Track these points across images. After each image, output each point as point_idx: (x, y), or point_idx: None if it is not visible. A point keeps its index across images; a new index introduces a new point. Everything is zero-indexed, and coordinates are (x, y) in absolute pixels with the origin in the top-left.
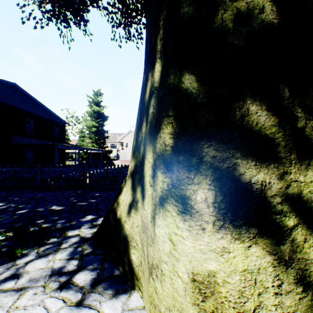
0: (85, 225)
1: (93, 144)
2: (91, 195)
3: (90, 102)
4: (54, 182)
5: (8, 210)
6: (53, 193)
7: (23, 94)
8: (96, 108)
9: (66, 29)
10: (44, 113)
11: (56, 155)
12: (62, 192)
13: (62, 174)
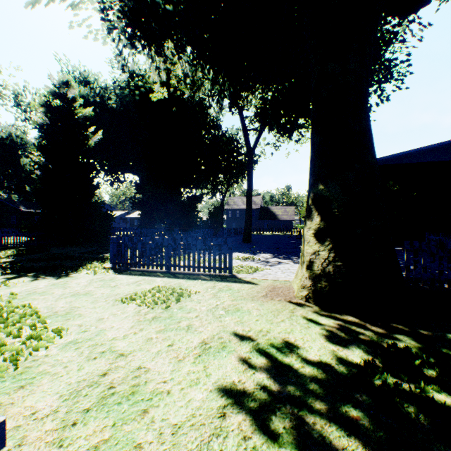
0: None
1: None
2: None
3: None
4: None
5: None
6: (445, 264)
7: None
8: None
9: None
10: None
11: None
12: None
13: None
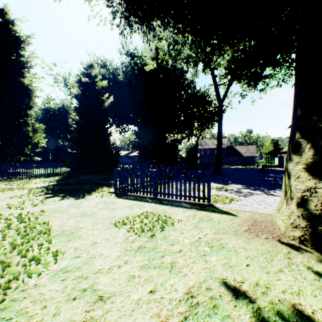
0: None
1: None
2: None
3: None
4: None
5: None
6: None
7: None
8: None
9: None
10: None
11: None
12: None
13: None
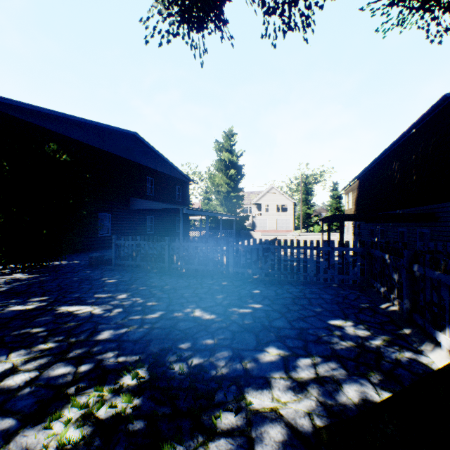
0: (276, 378)
1: (223, 207)
2: (247, 293)
3: (219, 149)
4: (186, 263)
5: (134, 310)
6: (188, 283)
7: (144, 145)
8: (226, 156)
9: (201, 31)
10: (165, 169)
11: (181, 223)
12: (200, 282)
13: (196, 253)
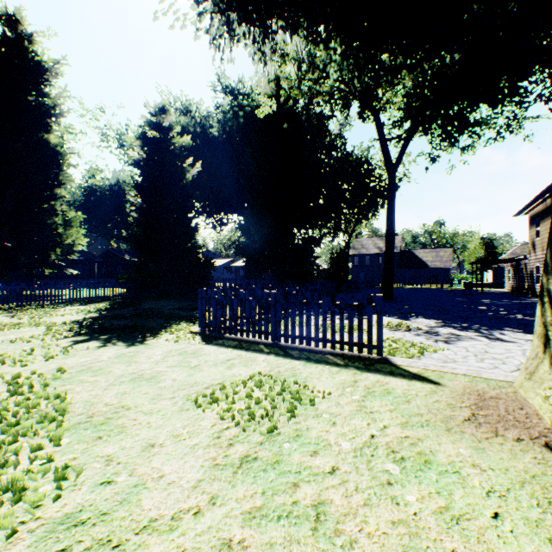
0: None
1: None
2: None
3: None
4: None
5: None
6: None
7: None
8: None
9: None
10: None
11: None
12: None
13: None
